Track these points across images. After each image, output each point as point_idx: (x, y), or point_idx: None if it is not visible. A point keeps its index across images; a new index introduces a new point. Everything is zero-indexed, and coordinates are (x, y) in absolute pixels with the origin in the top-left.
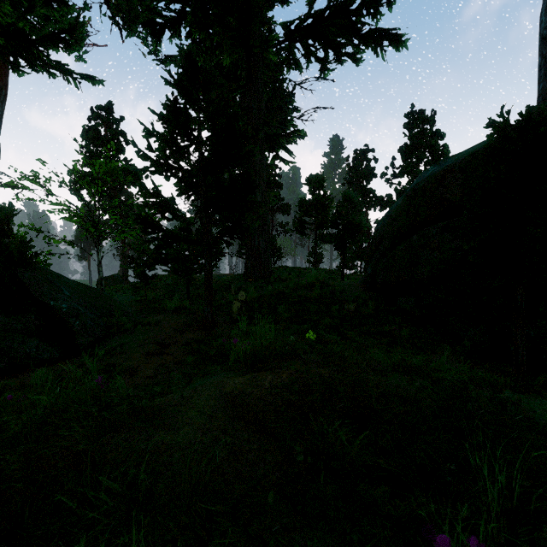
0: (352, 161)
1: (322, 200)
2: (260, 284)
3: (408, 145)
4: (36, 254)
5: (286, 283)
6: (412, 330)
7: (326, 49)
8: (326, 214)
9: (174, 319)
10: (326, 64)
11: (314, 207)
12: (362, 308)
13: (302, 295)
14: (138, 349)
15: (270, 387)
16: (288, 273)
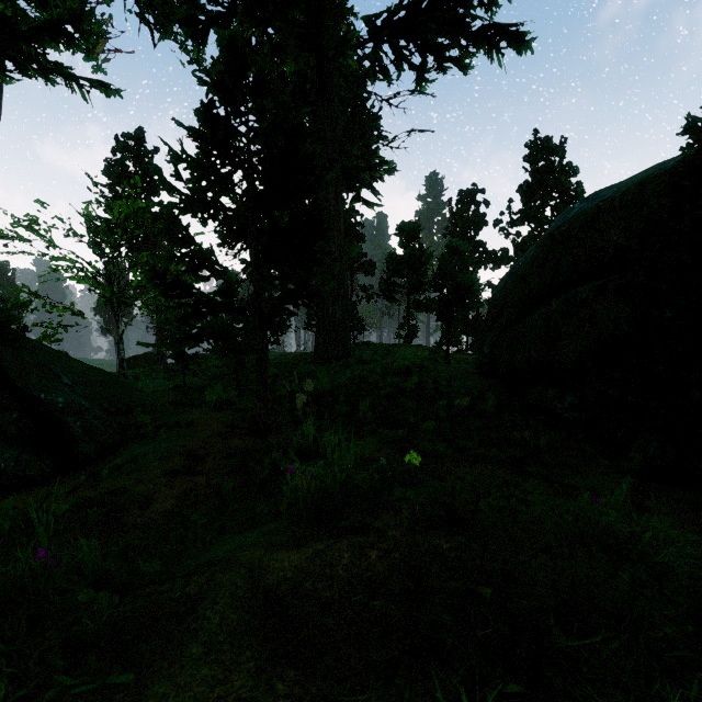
0: (456, 205)
1: (418, 255)
2: (335, 366)
3: (530, 184)
4: (23, 327)
5: (371, 366)
6: (553, 436)
7: (424, 52)
8: (423, 273)
9: (215, 417)
10: (424, 73)
11: (406, 264)
12: (479, 403)
13: (393, 384)
14: (159, 465)
15: (347, 581)
16: (373, 352)
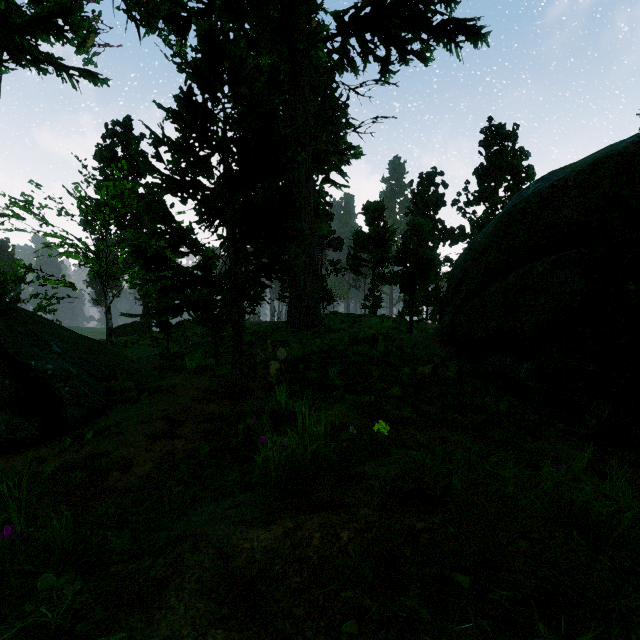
0: (417, 186)
1: (382, 232)
2: (306, 335)
3: (485, 167)
4: (16, 299)
5: (339, 334)
6: (511, 402)
7: (388, 45)
8: (387, 249)
9: (194, 383)
10: (388, 65)
11: (371, 241)
12: (441, 370)
13: (360, 352)
14: (140, 429)
15: (318, 564)
16: (341, 321)
